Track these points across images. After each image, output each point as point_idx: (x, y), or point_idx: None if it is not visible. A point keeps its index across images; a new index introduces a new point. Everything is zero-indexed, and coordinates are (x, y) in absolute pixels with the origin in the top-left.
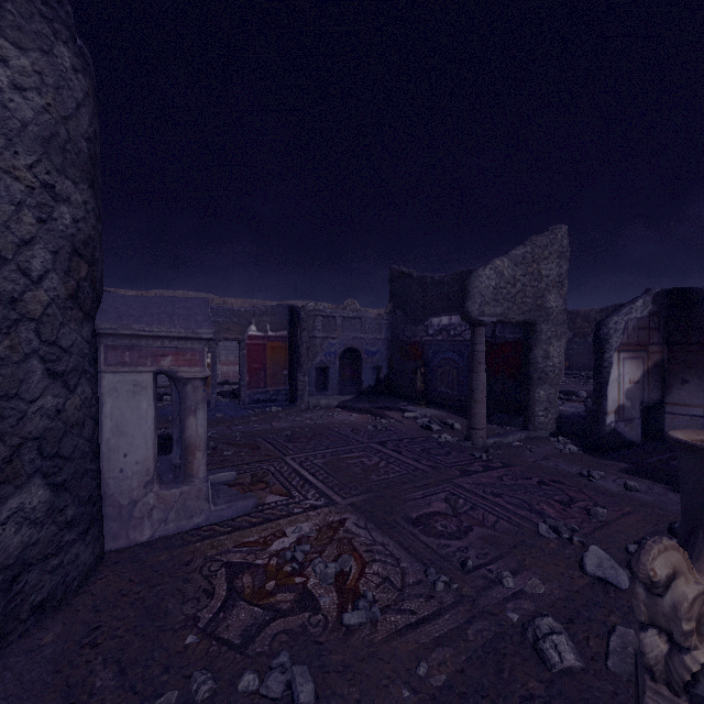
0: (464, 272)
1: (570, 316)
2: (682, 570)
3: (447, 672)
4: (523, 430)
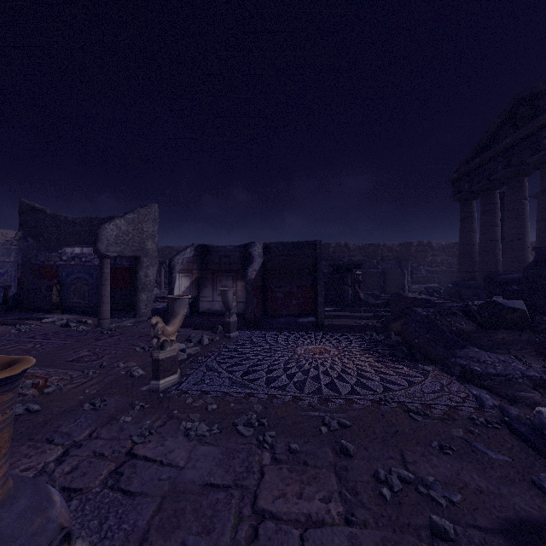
0: (94, 218)
1: (169, 249)
2: (160, 322)
3: (97, 389)
4: (133, 318)
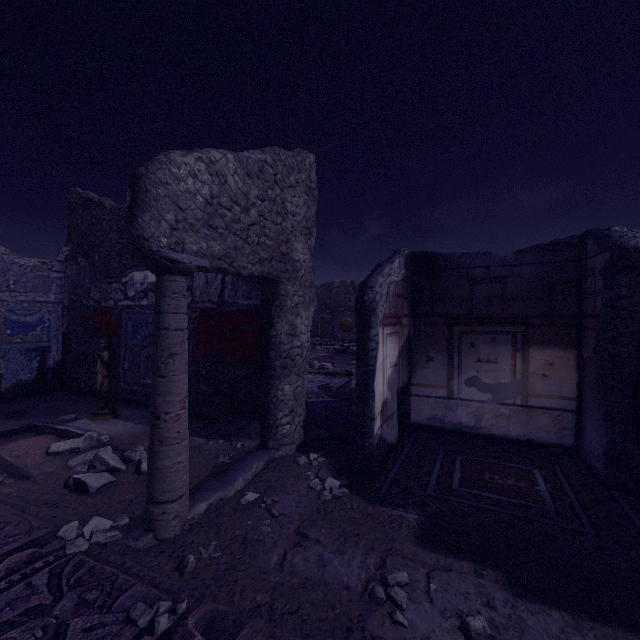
0: None
1: None
2: None
3: None
4: (260, 451)
